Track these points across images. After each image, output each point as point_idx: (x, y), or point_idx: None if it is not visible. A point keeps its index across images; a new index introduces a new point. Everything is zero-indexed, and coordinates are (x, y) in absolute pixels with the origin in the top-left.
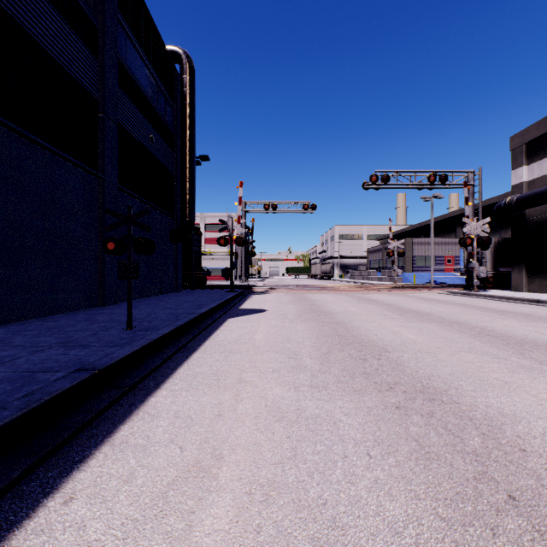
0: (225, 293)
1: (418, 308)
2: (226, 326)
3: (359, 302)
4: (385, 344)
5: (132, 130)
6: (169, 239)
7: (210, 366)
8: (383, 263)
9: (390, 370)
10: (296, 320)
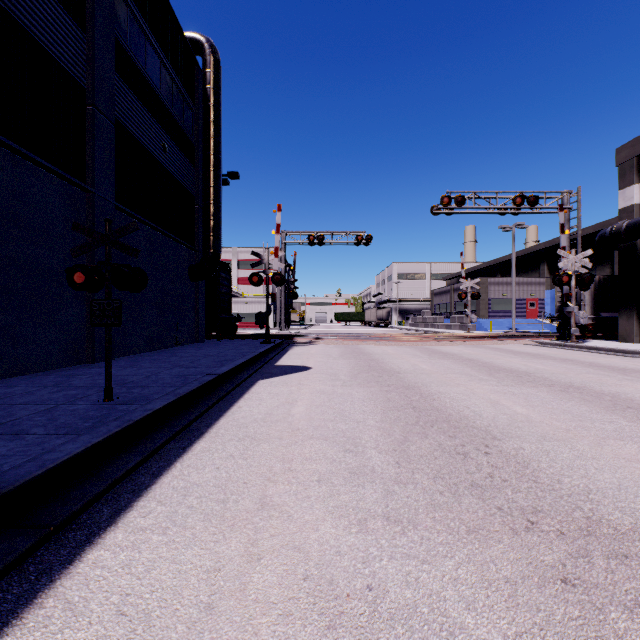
0: (258, 344)
1: (509, 364)
2: (253, 392)
3: (429, 356)
4: (487, 423)
5: (137, 133)
6: (188, 276)
7: (217, 468)
8: (451, 308)
9: (513, 478)
10: (350, 382)
